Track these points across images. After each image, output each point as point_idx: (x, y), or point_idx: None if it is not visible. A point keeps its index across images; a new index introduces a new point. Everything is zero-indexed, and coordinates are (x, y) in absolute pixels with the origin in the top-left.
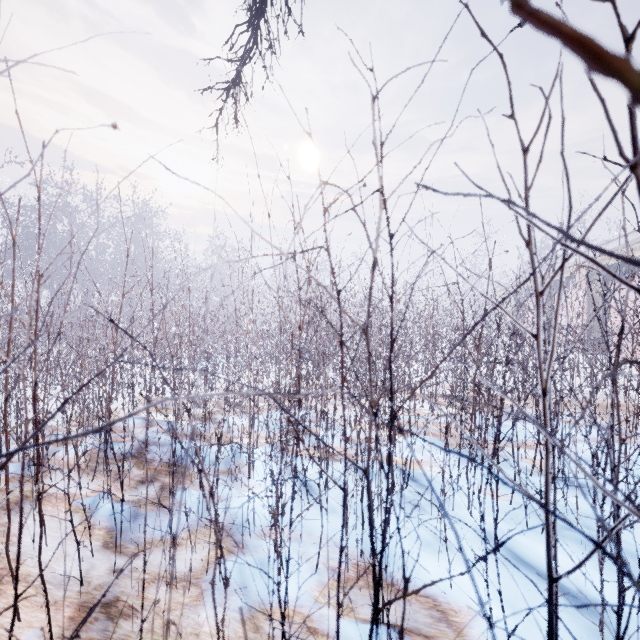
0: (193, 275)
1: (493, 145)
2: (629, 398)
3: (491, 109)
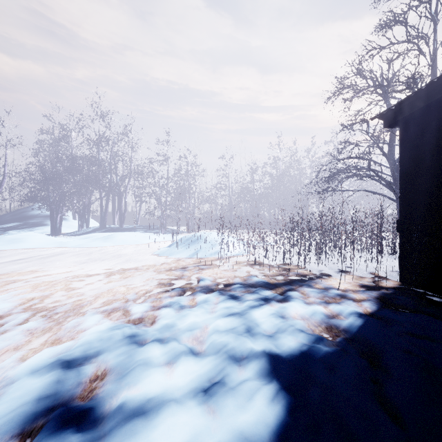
0: None
1: None
2: None
3: None
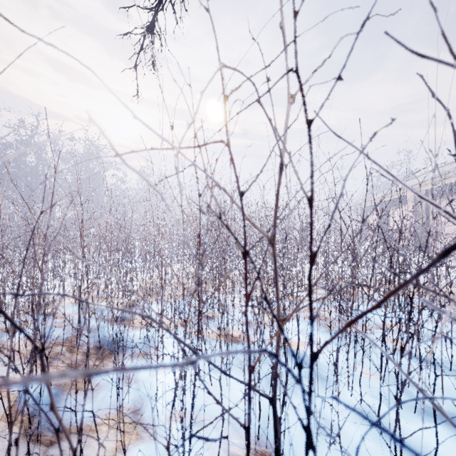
0: (60, 172)
1: (434, 11)
2: (452, 286)
3: (397, 11)
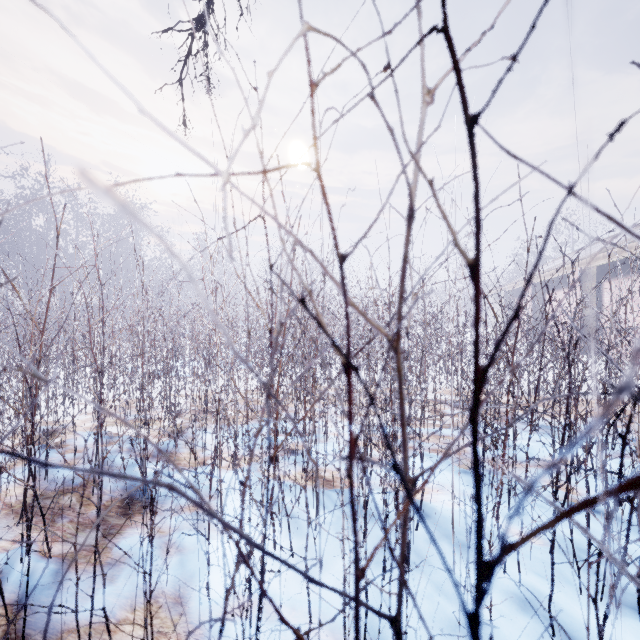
0: (2, 214)
1: None
2: None
3: None
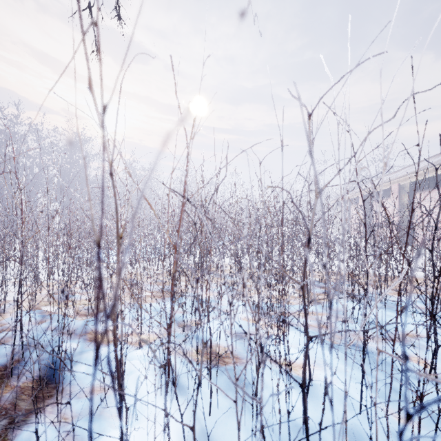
0: None
1: None
2: None
3: None
